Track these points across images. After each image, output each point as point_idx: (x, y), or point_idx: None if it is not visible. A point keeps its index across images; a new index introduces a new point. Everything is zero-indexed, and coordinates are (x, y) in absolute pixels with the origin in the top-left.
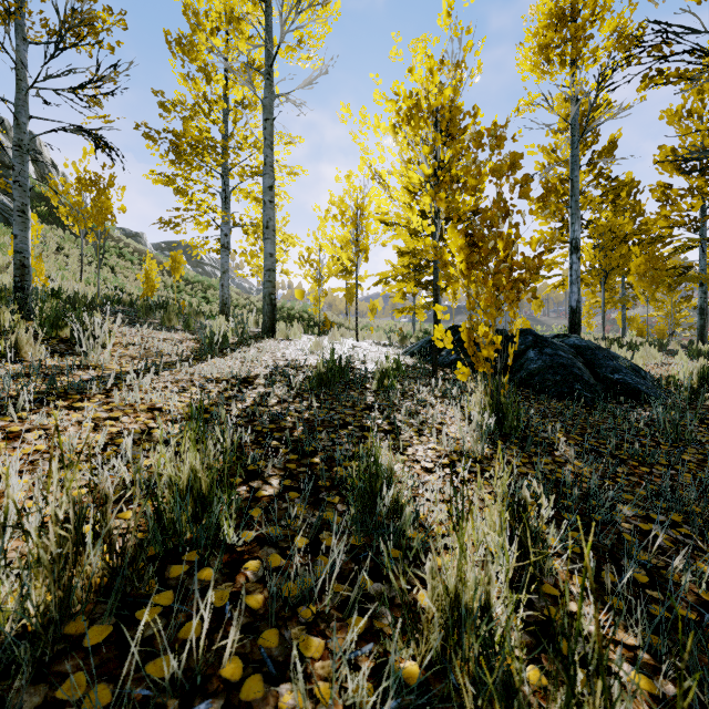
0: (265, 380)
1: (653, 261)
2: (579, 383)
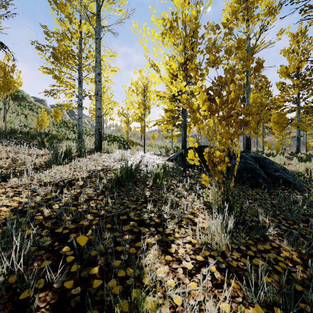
0: (83, 182)
1: (280, 116)
2: (261, 178)
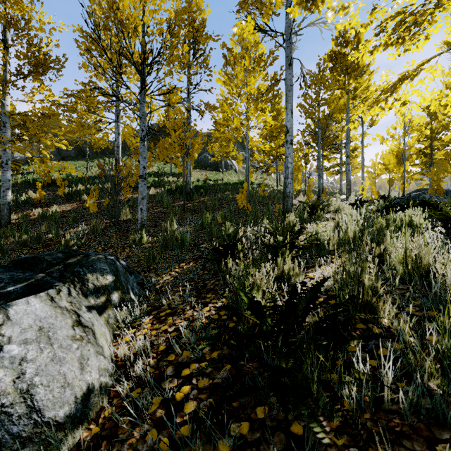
0: None
1: None
2: None
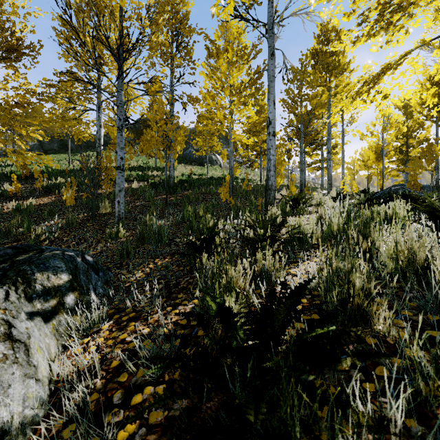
0: None
1: None
2: None
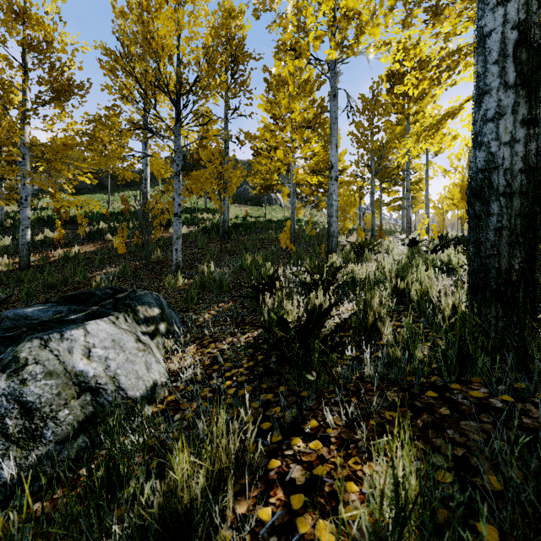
0: None
1: None
2: None
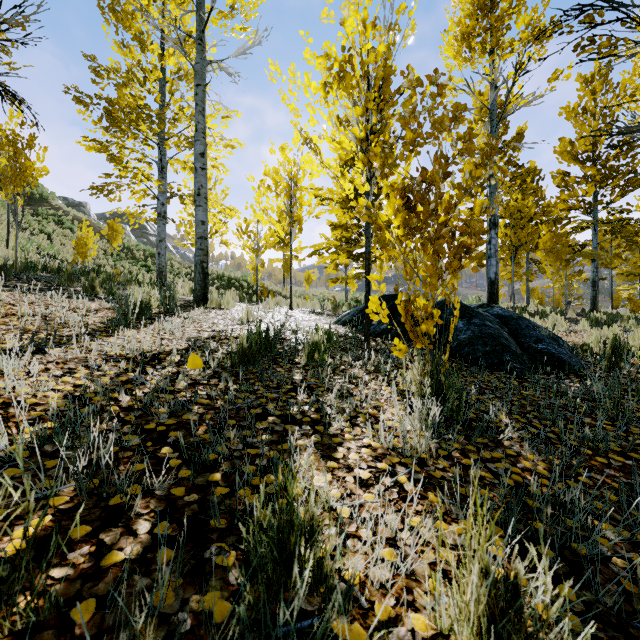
0: (180, 356)
1: (558, 239)
2: (508, 354)
